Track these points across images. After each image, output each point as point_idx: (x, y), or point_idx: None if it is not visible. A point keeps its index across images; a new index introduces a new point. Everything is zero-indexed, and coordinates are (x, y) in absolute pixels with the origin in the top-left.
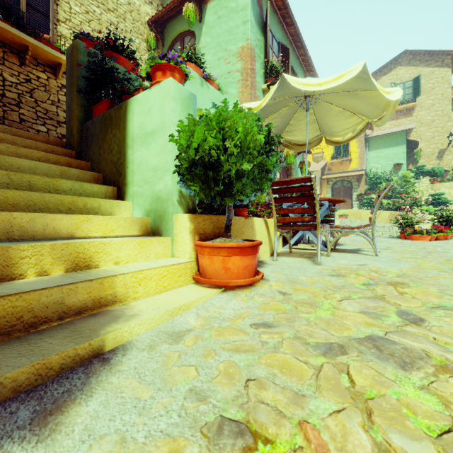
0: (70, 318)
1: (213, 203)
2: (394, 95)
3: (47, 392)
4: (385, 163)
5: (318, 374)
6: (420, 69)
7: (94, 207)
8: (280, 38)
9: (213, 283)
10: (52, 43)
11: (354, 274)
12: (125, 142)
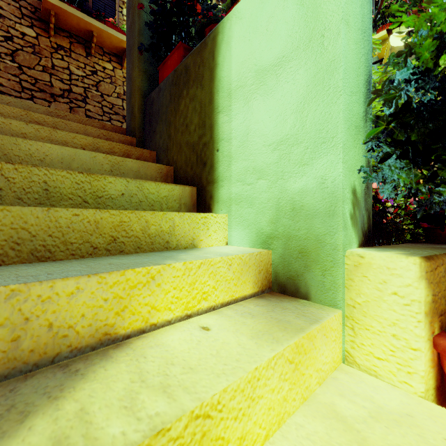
0: None
1: None
2: None
3: None
4: None
5: None
6: None
7: (162, 231)
8: None
9: None
10: (117, 25)
11: None
12: (213, 104)
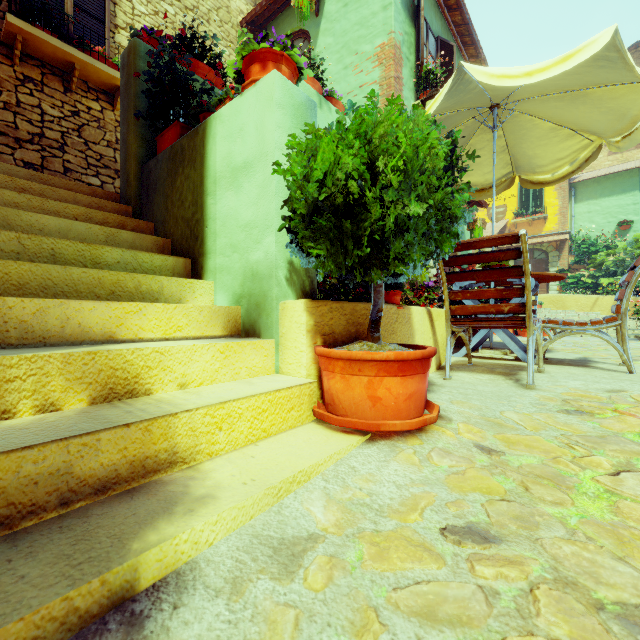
0: (84, 500)
1: (347, 281)
2: None
3: None
4: (603, 220)
5: None
6: None
7: (152, 290)
8: (439, 31)
9: (351, 425)
10: (107, 58)
11: (613, 412)
12: (203, 187)
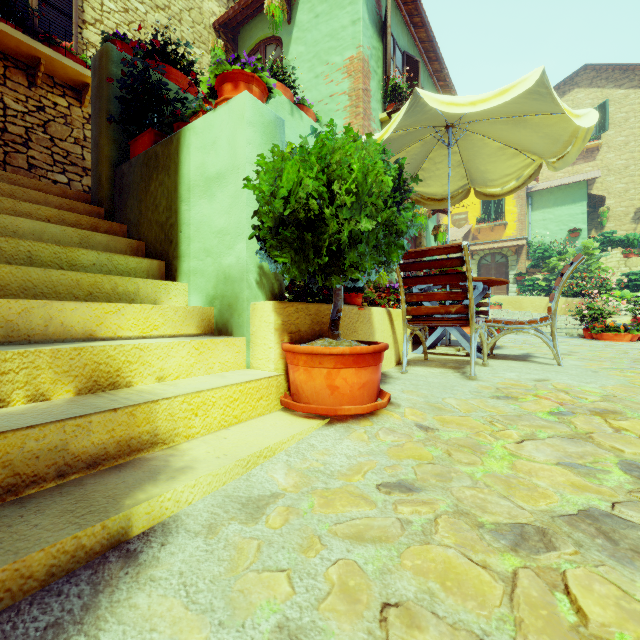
0: (78, 473)
1: (311, 285)
2: (586, 119)
3: (18, 626)
4: (556, 228)
5: (512, 592)
6: (608, 91)
7: (129, 292)
8: (406, 46)
9: (312, 411)
10: (75, 54)
11: (533, 396)
12: (177, 193)
